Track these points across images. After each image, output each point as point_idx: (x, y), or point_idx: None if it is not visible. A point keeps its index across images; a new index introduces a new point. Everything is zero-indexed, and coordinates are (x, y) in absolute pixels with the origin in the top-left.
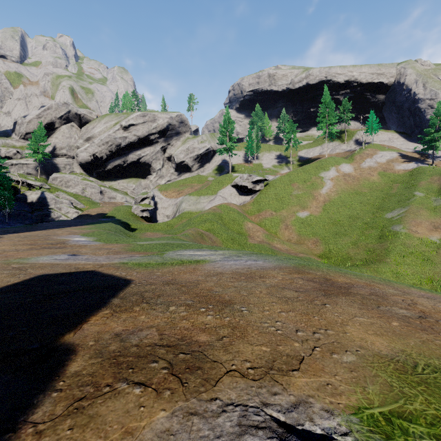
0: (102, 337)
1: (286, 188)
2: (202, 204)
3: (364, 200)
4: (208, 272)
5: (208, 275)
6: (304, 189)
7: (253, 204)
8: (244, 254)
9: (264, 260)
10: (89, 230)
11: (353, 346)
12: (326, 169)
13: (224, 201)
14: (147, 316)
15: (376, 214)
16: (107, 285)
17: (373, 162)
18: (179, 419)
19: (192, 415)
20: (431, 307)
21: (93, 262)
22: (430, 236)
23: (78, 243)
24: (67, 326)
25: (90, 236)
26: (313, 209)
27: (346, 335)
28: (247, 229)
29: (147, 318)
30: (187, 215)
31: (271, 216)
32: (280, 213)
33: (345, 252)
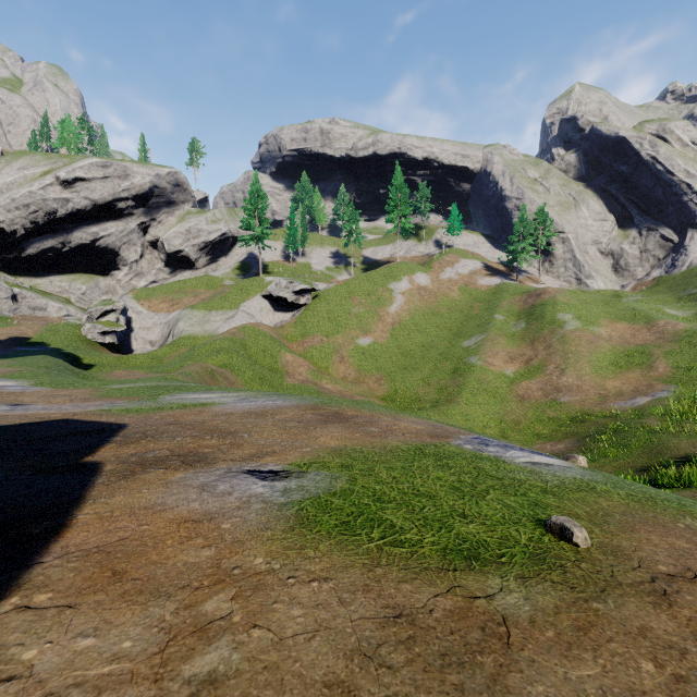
0: (120, 457)
1: (344, 303)
2: (213, 325)
3: (441, 324)
4: (216, 413)
5: (216, 415)
6: (368, 305)
7: (295, 325)
8: (264, 395)
9: (285, 399)
10: (10, 369)
11: (314, 446)
12: (397, 279)
13: (251, 320)
14: (156, 444)
15: (453, 342)
16: (98, 429)
17: (453, 273)
18: (191, 474)
19: (199, 473)
20: (403, 427)
21: (58, 411)
22: (505, 369)
23: (5, 390)
24: (81, 454)
25: (19, 378)
26: (379, 335)
27: (316, 441)
28: (284, 364)
29: (157, 445)
30: (188, 341)
31: (321, 343)
32: (333, 339)
33: (414, 392)
